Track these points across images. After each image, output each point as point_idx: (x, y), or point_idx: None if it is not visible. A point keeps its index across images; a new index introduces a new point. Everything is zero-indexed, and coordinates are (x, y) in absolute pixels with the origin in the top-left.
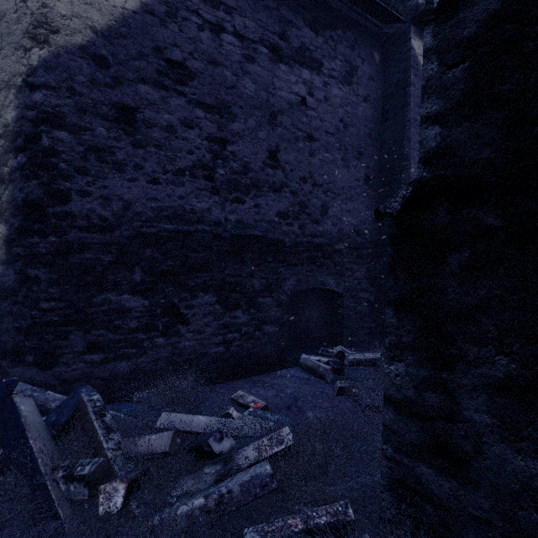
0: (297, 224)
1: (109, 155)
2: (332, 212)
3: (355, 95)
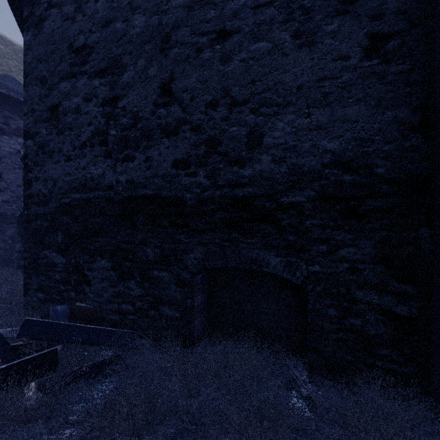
0: (15, 205)
1: None
2: None
3: None
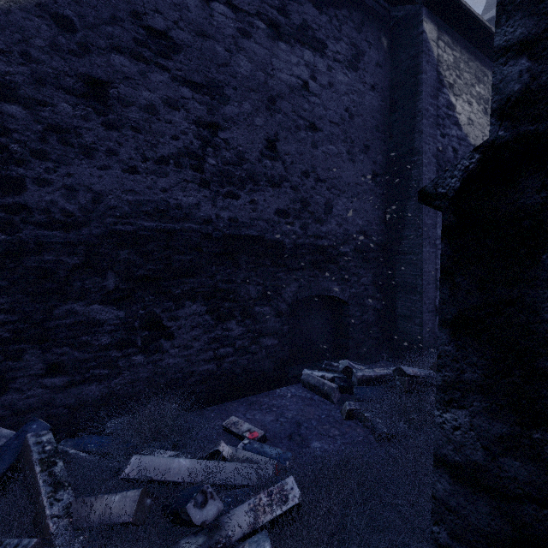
0: (298, 224)
1: (75, 137)
2: (337, 210)
3: (361, 82)
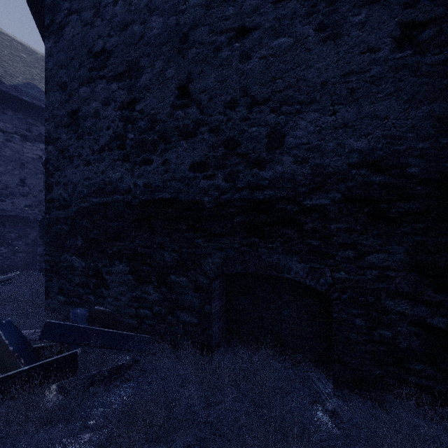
0: (37, 210)
1: None
2: None
3: None
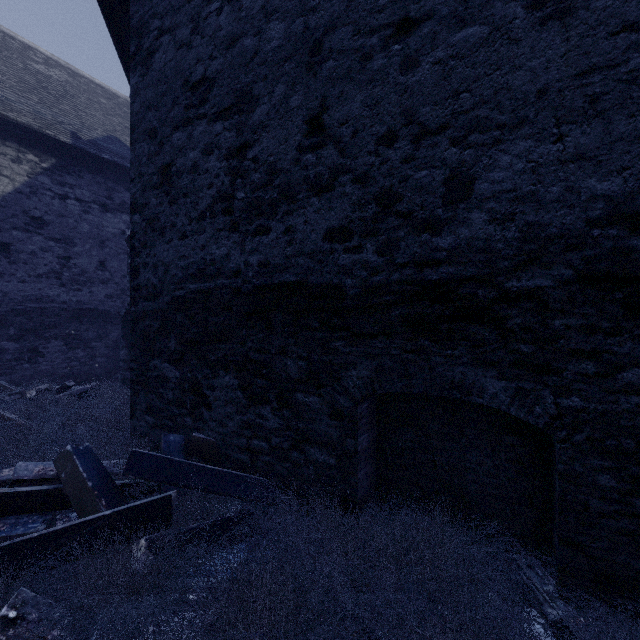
0: (119, 301)
1: None
2: None
3: None
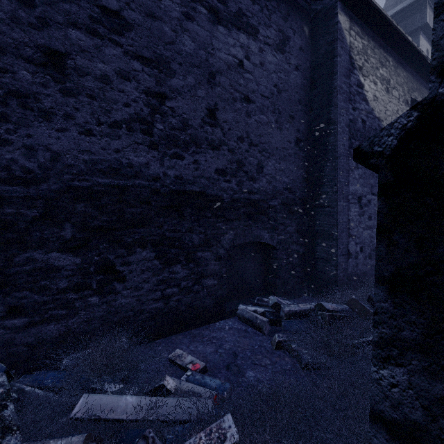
0: (234, 181)
1: (34, 102)
2: (267, 170)
3: (287, 63)
